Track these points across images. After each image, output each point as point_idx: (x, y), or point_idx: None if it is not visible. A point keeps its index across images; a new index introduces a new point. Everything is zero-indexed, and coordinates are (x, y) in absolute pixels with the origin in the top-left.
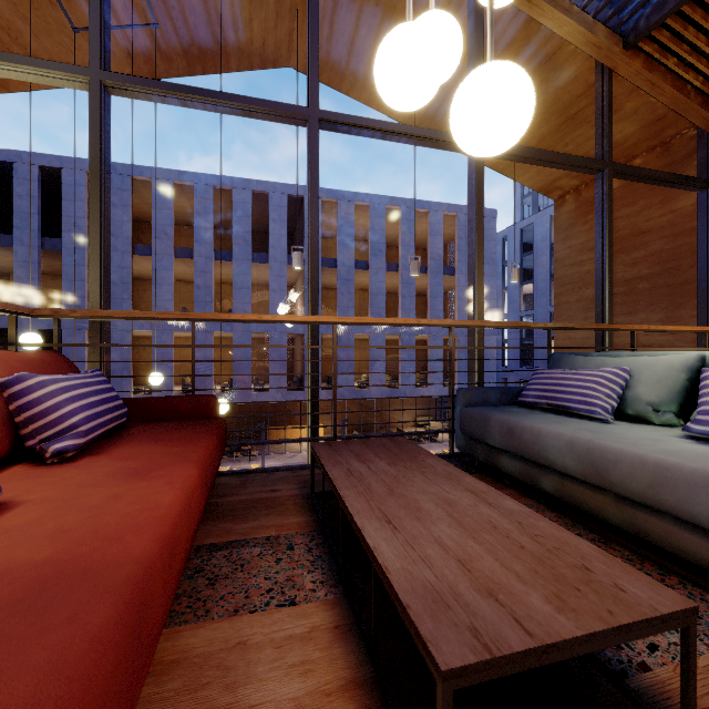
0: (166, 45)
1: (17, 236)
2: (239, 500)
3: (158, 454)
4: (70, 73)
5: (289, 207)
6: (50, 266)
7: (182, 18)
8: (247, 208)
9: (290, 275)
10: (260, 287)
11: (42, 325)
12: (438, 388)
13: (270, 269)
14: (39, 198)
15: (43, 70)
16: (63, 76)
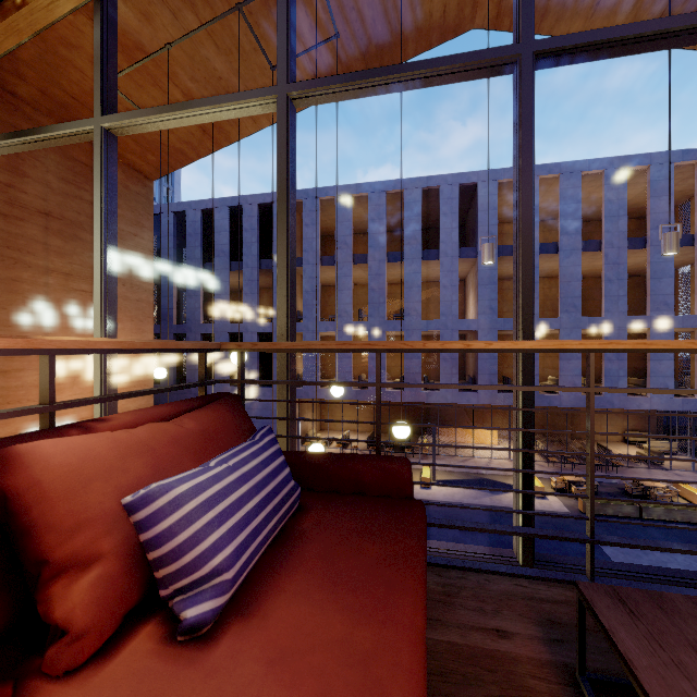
0: (346, 54)
1: (244, 261)
2: (448, 643)
3: (335, 656)
4: (262, 97)
5: (460, 198)
6: (265, 282)
7: (360, 17)
8: (417, 207)
9: (461, 269)
10: (430, 284)
11: (259, 329)
12: (664, 398)
13: (441, 265)
14: (257, 230)
15: (242, 102)
16: (257, 103)
